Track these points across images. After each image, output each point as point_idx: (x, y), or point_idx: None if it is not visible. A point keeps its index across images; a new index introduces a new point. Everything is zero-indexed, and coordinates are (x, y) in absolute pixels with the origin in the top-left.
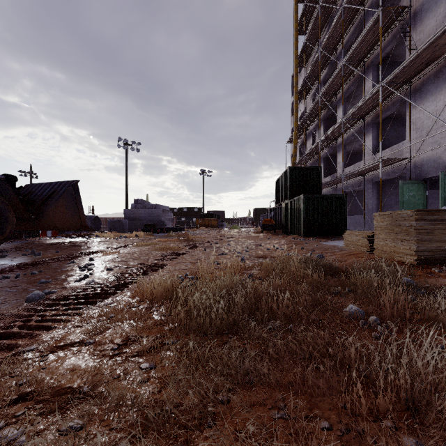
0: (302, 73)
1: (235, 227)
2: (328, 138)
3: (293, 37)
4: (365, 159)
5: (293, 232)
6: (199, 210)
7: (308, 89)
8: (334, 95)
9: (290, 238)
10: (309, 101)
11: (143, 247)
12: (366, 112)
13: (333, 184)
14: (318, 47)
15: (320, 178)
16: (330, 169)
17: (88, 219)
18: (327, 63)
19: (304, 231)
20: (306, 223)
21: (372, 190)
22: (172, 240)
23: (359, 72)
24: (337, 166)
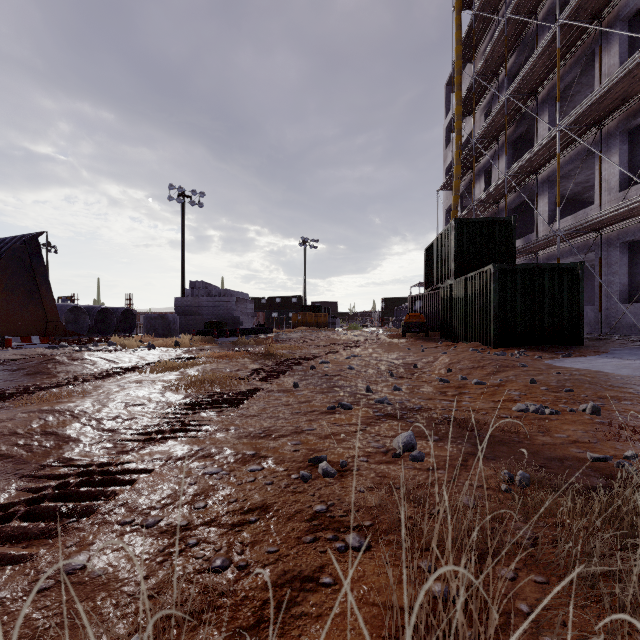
0: (466, 75)
1: (355, 327)
2: (522, 170)
3: (452, 13)
4: (601, 201)
5: (467, 337)
6: (299, 300)
7: (478, 96)
8: (532, 94)
9: (469, 350)
10: (478, 118)
11: (160, 373)
12: (609, 110)
13: (530, 251)
14: (496, 22)
15: (514, 239)
16: (519, 229)
17: (112, 314)
18: (517, 43)
19: (497, 335)
20: (501, 320)
21: (618, 258)
22: (233, 356)
23: (601, 28)
24: (537, 220)
